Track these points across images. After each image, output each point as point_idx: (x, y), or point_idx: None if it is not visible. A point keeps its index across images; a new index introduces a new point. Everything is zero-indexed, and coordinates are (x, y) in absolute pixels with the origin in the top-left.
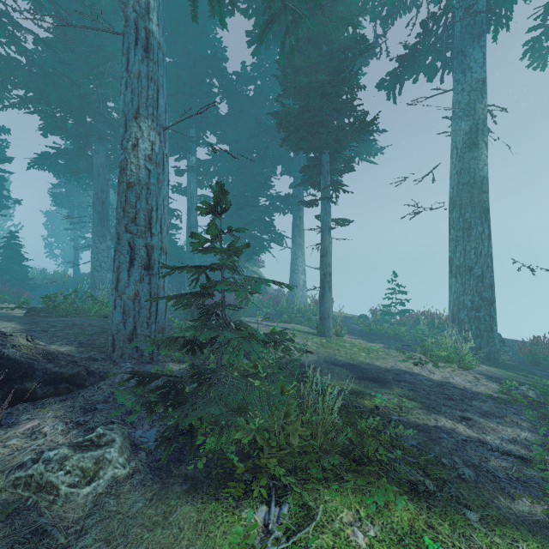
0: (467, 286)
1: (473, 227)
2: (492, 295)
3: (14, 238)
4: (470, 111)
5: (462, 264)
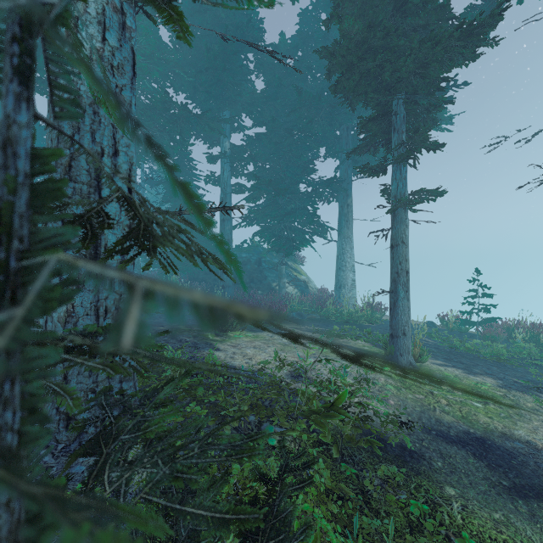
0: None
1: None
2: None
3: None
4: None
5: None
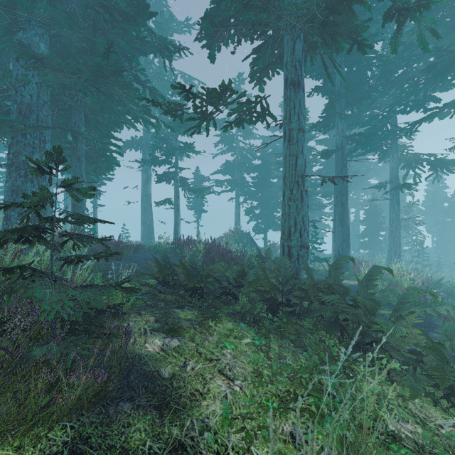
0: (145, 228)
1: (147, 209)
2: (152, 231)
3: None
4: (146, 172)
5: (144, 221)
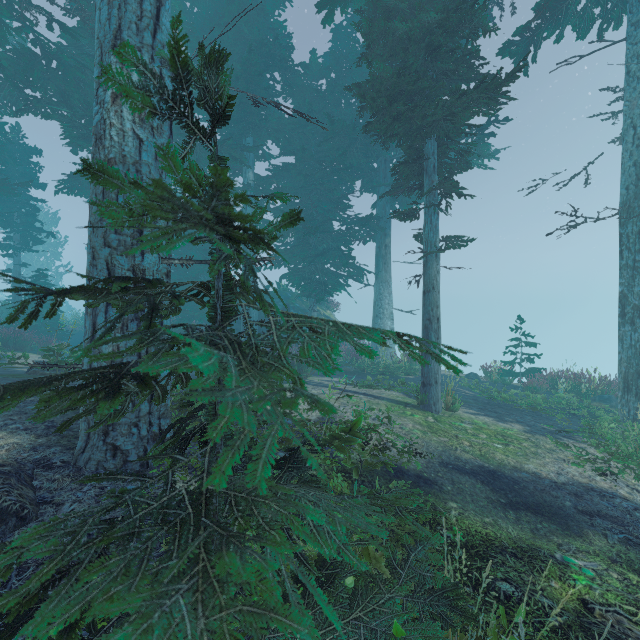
0: None
1: None
2: None
3: (43, 277)
4: None
5: None
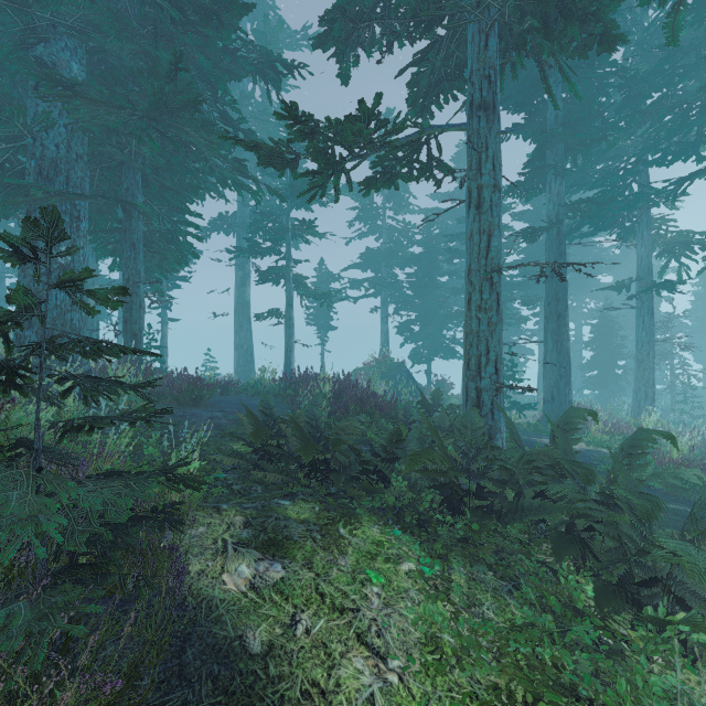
0: (241, 355)
1: (244, 326)
2: (252, 359)
3: None
4: (243, 267)
5: (239, 344)
